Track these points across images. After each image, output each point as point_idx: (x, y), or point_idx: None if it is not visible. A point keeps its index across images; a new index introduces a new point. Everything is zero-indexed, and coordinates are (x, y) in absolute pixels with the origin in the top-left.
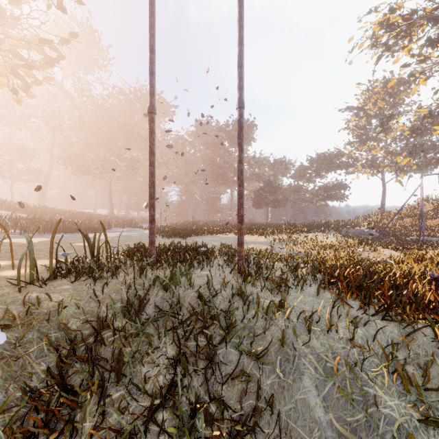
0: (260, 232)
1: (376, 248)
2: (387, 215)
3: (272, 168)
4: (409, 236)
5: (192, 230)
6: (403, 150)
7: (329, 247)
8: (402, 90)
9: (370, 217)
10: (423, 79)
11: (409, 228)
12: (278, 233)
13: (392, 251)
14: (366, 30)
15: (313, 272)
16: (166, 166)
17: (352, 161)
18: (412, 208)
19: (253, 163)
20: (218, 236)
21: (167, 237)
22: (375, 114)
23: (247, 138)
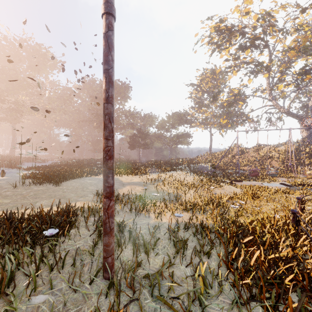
0: (134, 173)
1: (220, 184)
2: (214, 155)
3: (143, 120)
4: (229, 170)
5: (71, 172)
6: (221, 115)
7: (191, 186)
8: (220, 78)
9: (205, 156)
10: (235, 71)
11: (227, 164)
12: (149, 172)
13: (230, 186)
14: (206, 30)
15: (198, 240)
16: (53, 111)
17: (194, 119)
18: (228, 151)
19: (129, 115)
20: (96, 178)
21: (38, 183)
22: (206, 90)
23: (125, 96)
